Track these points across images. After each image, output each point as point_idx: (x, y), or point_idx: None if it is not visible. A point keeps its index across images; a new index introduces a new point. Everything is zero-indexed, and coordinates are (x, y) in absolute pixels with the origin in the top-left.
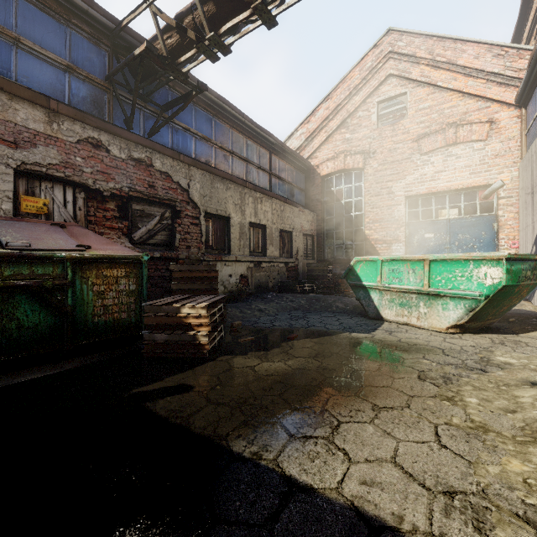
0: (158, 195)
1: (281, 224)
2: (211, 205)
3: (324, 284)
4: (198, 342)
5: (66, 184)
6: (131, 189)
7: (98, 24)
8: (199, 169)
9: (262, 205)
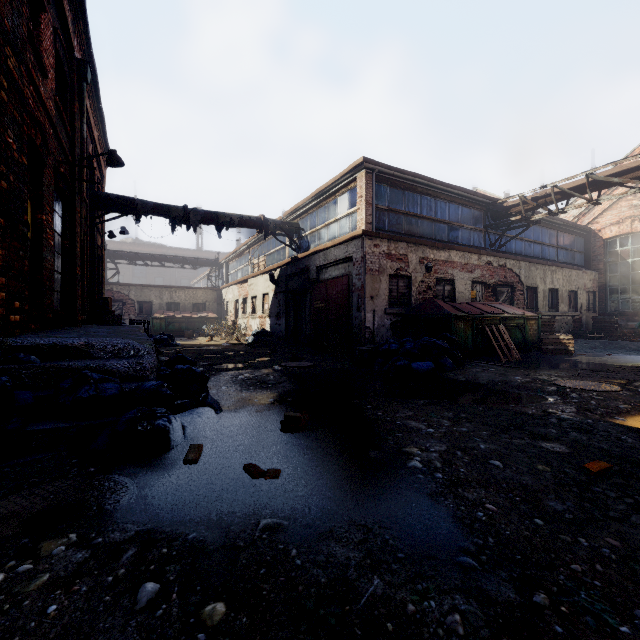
0: (507, 281)
1: (568, 286)
2: (528, 282)
3: (610, 333)
4: (569, 349)
5: (479, 283)
6: (498, 281)
7: (483, 203)
8: (523, 262)
9: (556, 275)
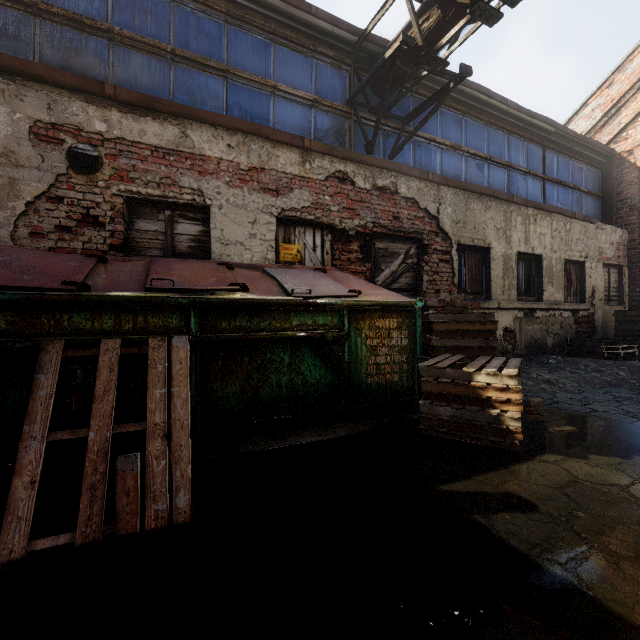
0: (402, 227)
1: (565, 251)
2: (464, 234)
3: None
4: (505, 427)
5: (315, 227)
6: (375, 224)
7: (341, 43)
8: (450, 188)
9: (535, 227)
